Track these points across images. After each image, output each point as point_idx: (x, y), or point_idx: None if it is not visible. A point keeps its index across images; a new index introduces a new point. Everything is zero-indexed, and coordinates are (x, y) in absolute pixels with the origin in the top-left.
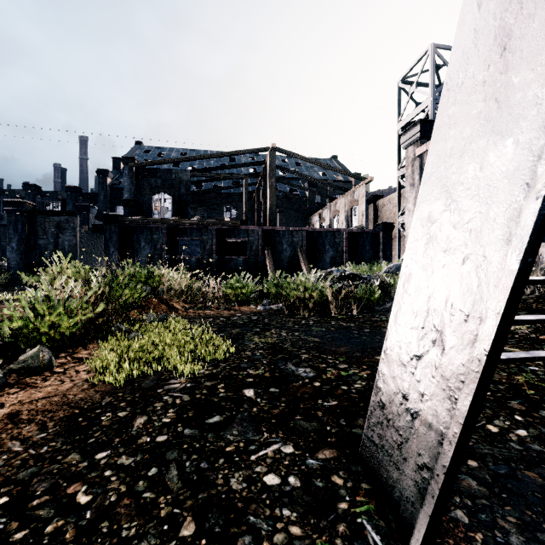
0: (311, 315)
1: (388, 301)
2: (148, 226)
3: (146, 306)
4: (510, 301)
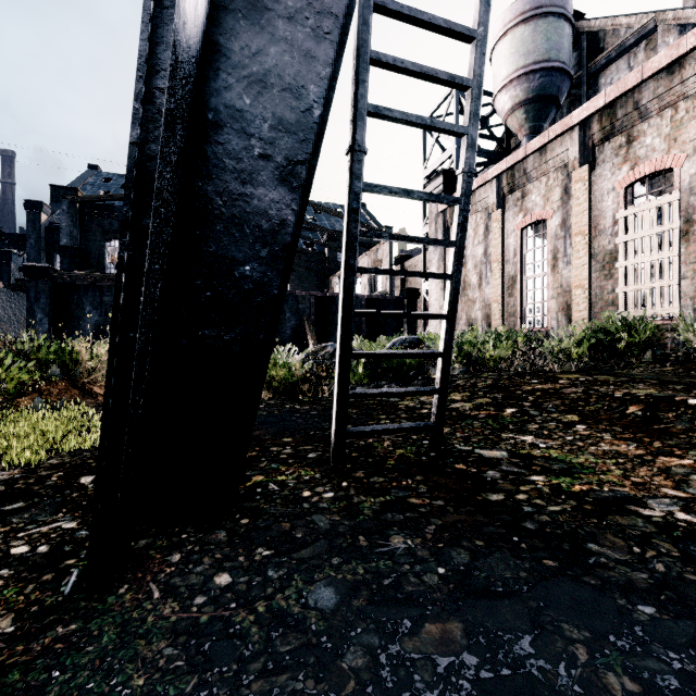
0: (274, 398)
1: (377, 380)
2: (96, 285)
3: (47, 391)
4: (111, 366)
